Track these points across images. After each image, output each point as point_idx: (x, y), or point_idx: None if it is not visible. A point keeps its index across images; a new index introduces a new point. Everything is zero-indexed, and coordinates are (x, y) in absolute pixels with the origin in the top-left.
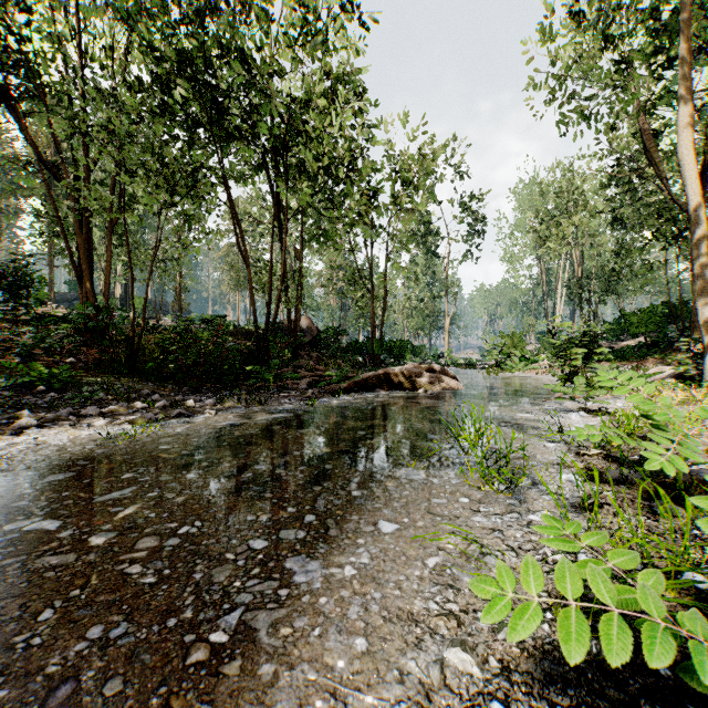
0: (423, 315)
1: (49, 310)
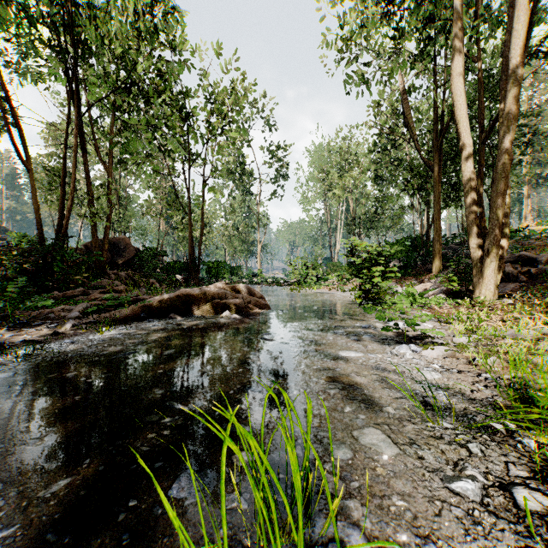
0: (239, 242)
1: None
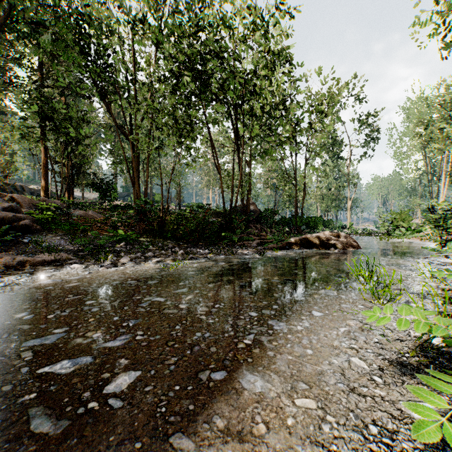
0: (331, 199)
1: (115, 202)
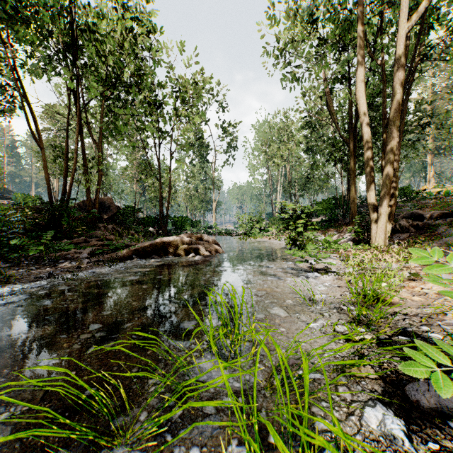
0: (198, 200)
1: None
